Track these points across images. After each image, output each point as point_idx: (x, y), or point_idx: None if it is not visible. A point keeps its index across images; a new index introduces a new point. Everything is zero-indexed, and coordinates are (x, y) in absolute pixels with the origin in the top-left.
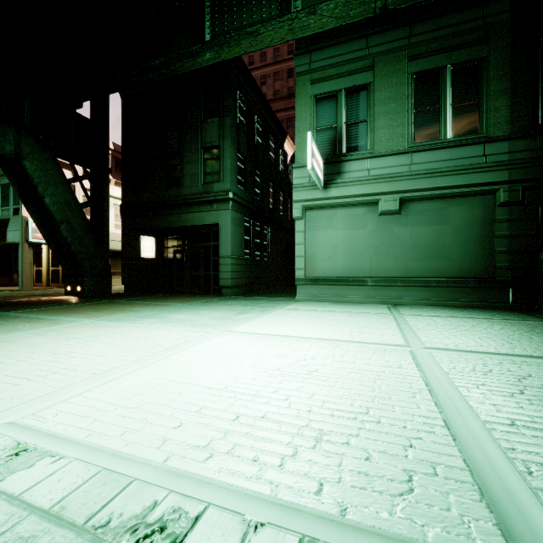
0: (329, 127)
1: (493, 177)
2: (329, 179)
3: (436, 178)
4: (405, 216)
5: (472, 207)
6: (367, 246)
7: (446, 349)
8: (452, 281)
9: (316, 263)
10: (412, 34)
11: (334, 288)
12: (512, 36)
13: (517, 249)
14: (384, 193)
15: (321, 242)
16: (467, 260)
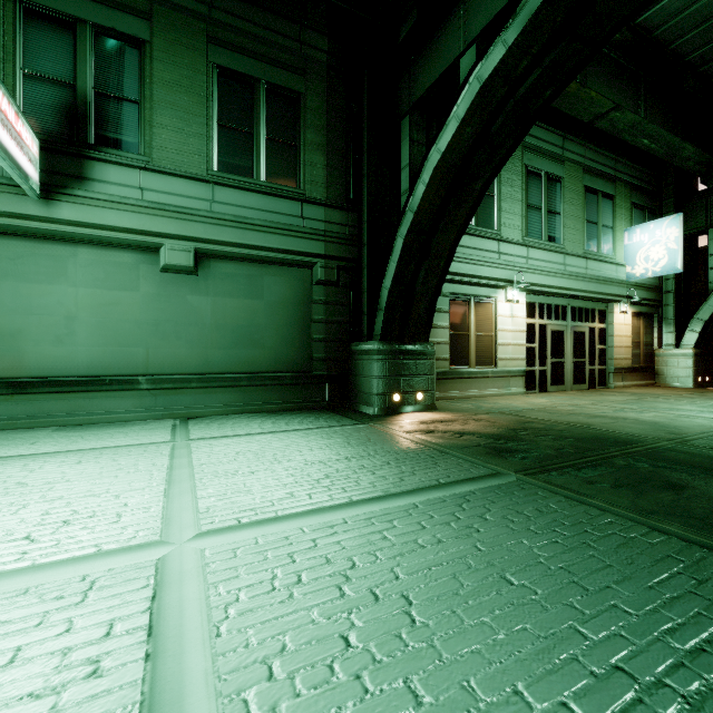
0: (57, 81)
1: (311, 247)
2: (56, 183)
3: (247, 231)
4: (206, 280)
5: (289, 280)
6: (141, 321)
7: (236, 528)
8: (267, 377)
9: (26, 349)
10: (215, 4)
11: (70, 399)
12: (329, 84)
13: (333, 338)
14: (171, 235)
15: (39, 306)
16: (284, 348)
